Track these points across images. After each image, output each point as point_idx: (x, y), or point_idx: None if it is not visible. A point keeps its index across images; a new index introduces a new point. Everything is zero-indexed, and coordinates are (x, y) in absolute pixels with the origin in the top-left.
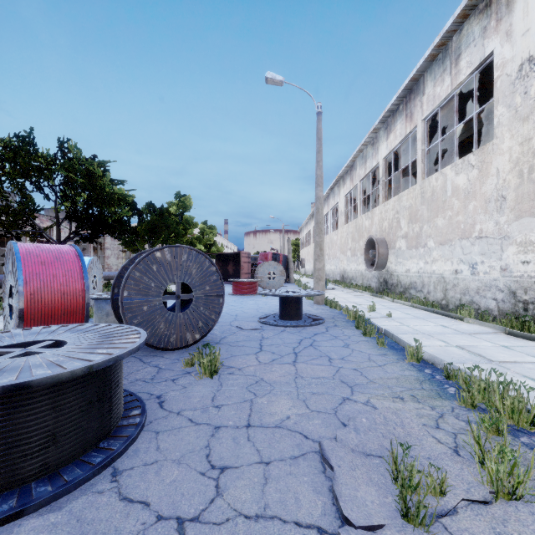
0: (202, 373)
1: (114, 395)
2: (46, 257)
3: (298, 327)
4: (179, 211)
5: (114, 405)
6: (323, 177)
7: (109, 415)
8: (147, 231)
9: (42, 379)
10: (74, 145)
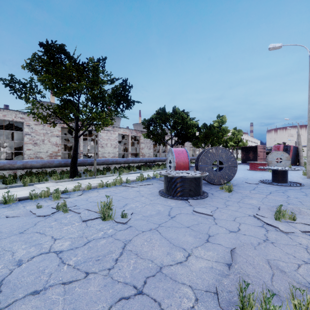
0: (225, 190)
1: (201, 186)
2: (179, 152)
3: (281, 186)
4: (219, 125)
5: (201, 189)
6: None
7: (200, 190)
8: (203, 137)
9: (190, 176)
10: (177, 108)
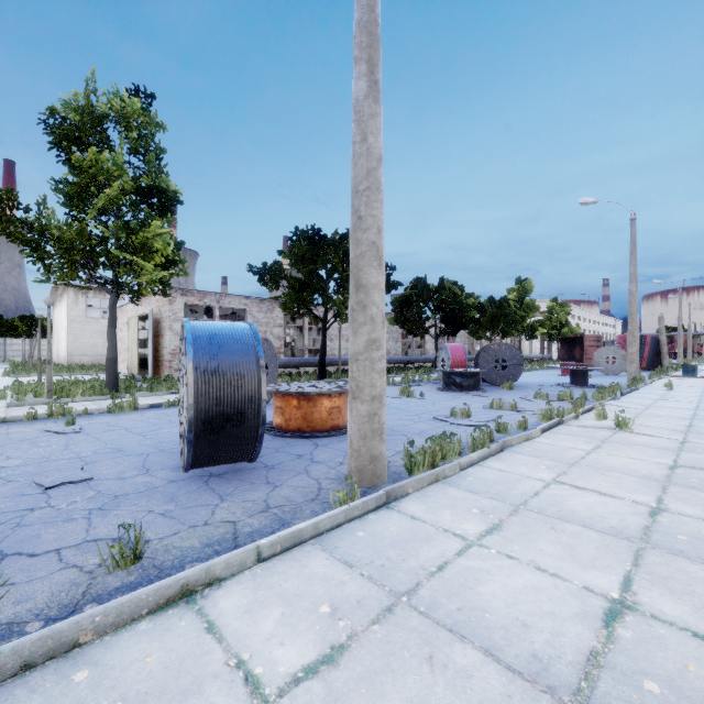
0: (506, 388)
1: (480, 382)
2: (454, 349)
3: (576, 387)
4: (519, 297)
5: (480, 385)
6: (636, 274)
7: (479, 386)
8: (488, 322)
9: (470, 371)
10: (446, 280)
